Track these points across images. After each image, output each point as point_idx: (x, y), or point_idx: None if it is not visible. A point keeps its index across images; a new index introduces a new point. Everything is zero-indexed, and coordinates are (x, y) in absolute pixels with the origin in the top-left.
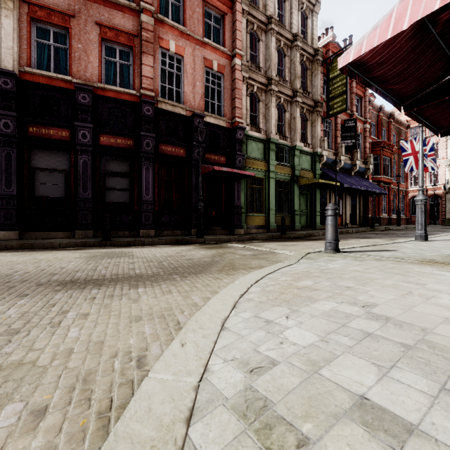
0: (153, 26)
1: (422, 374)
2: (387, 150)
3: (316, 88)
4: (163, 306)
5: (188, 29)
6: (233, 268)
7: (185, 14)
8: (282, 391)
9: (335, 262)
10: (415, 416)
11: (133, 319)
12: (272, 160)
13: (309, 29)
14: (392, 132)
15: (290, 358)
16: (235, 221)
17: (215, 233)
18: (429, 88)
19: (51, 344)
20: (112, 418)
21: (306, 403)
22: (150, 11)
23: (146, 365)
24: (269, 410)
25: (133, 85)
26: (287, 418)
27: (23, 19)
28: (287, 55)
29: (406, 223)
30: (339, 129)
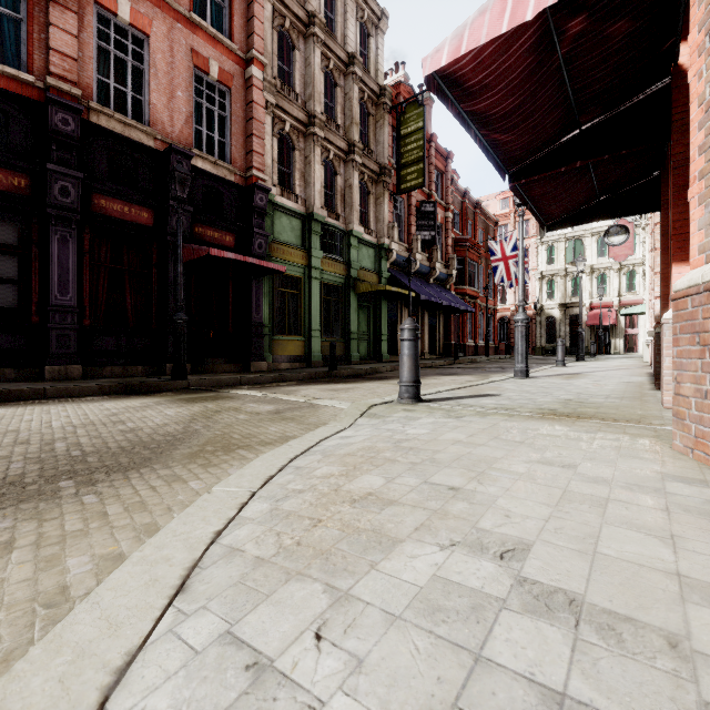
0: None
1: None
2: (474, 252)
3: (382, 146)
4: None
5: None
6: (224, 448)
7: None
8: None
9: (417, 423)
10: None
11: None
12: (316, 250)
13: (372, 53)
14: (479, 228)
15: None
16: (253, 348)
17: (214, 370)
18: (543, 150)
19: None
20: None
21: None
22: None
23: None
24: None
25: (29, 63)
26: None
27: None
28: (340, 85)
29: (495, 353)
30: (414, 213)
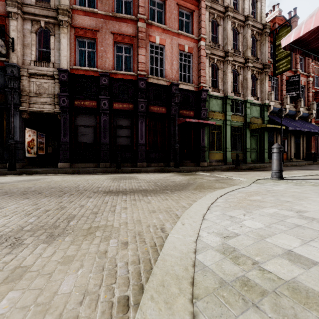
0: (145, 28)
1: None
2: None
3: (264, 54)
4: (165, 206)
5: (168, 26)
6: (203, 188)
7: (166, 16)
8: (243, 245)
9: (278, 186)
10: None
11: (151, 211)
12: (228, 112)
13: (258, 9)
14: None
15: (247, 233)
16: (201, 156)
17: (186, 165)
18: None
19: (115, 219)
20: (158, 248)
21: (257, 250)
22: (143, 19)
23: (166, 231)
24: (236, 252)
25: (133, 69)
26: (246, 255)
27: (72, 37)
28: (240, 33)
29: None
30: (285, 83)
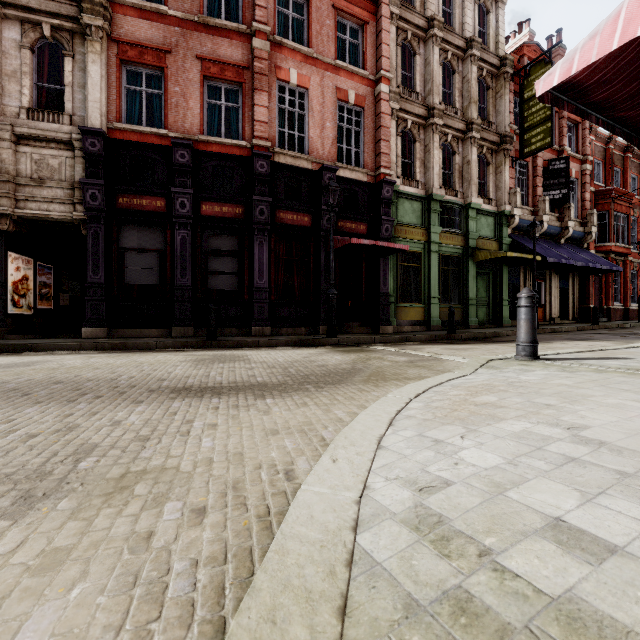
0: (269, 52)
1: (639, 502)
2: (622, 203)
3: (502, 115)
4: (301, 420)
5: (315, 51)
6: (382, 379)
7: (311, 30)
8: (459, 509)
9: (530, 373)
10: (622, 539)
11: (269, 432)
12: (434, 226)
13: (491, 28)
14: (631, 174)
15: (468, 479)
16: (381, 314)
17: (352, 332)
18: None
19: (188, 452)
20: (273, 521)
21: (488, 520)
22: (264, 33)
23: (296, 478)
24: (445, 525)
25: (243, 134)
26: (466, 533)
27: (112, 63)
28: (458, 71)
29: None
30: (541, 174)
